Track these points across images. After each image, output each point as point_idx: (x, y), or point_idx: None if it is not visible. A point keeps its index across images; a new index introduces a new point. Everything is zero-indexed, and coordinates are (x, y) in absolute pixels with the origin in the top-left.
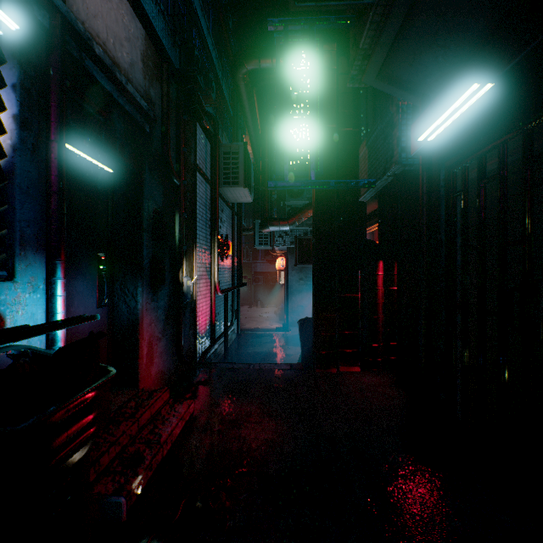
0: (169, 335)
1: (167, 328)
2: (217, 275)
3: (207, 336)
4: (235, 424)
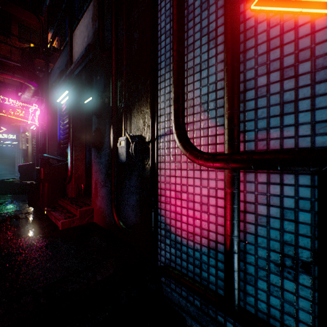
0: (110, 188)
1: (108, 181)
2: (173, 117)
3: (214, 264)
4: (19, 234)
